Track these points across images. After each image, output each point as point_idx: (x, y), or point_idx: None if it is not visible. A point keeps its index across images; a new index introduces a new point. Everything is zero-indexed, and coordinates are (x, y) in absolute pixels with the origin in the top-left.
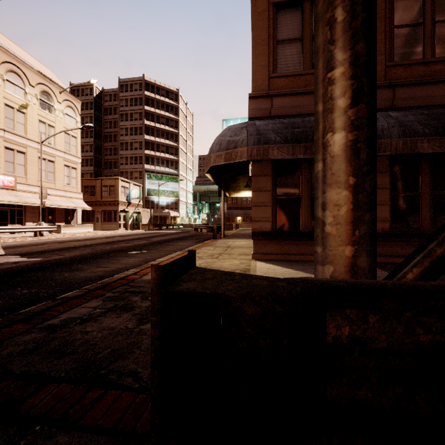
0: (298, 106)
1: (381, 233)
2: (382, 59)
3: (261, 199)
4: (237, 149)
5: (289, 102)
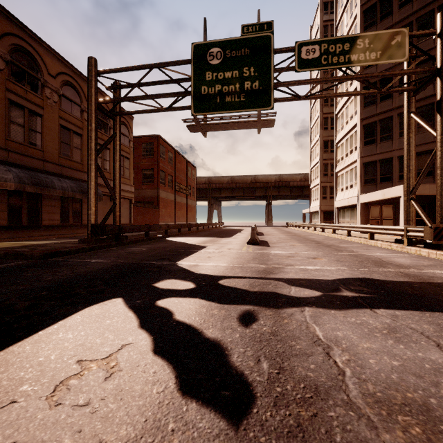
0: (23, 161)
1: (57, 225)
2: (58, 152)
3: (1, 207)
4: (8, 183)
5: (19, 157)
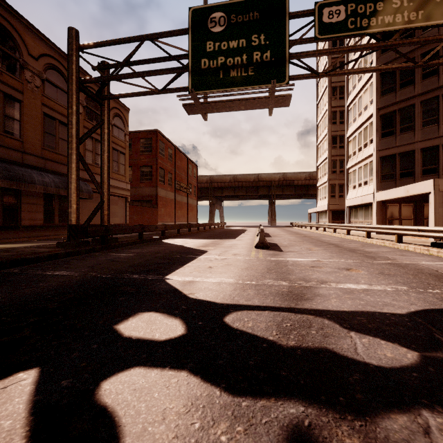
0: None
1: (40, 226)
2: (40, 144)
3: None
4: None
5: None
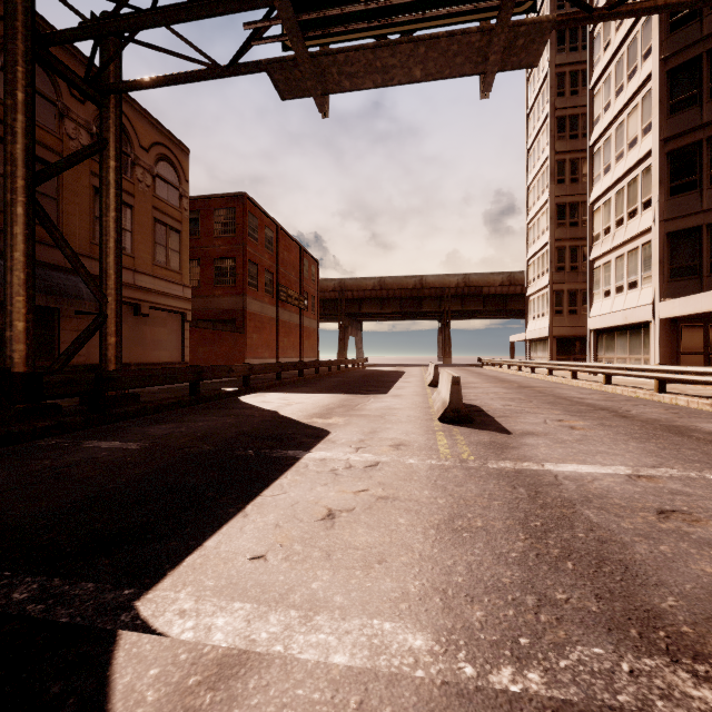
0: None
1: None
2: None
3: None
4: None
5: None
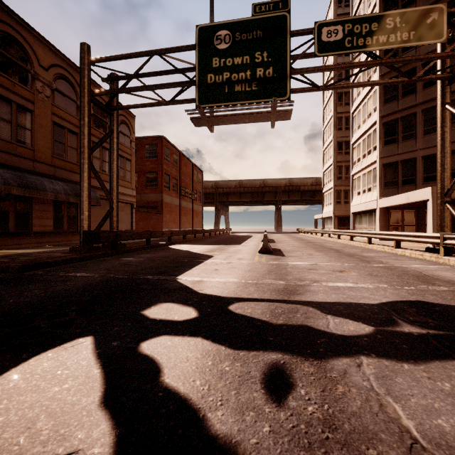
0: (10, 161)
1: (50, 232)
2: (50, 152)
3: None
4: None
5: (5, 156)
